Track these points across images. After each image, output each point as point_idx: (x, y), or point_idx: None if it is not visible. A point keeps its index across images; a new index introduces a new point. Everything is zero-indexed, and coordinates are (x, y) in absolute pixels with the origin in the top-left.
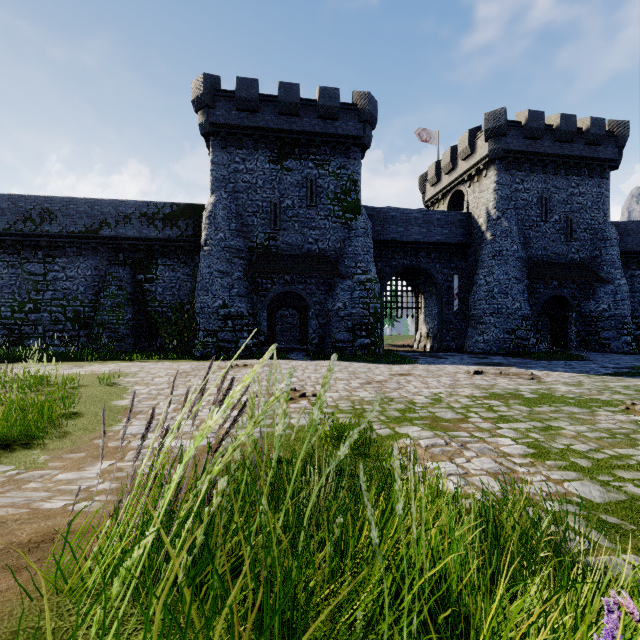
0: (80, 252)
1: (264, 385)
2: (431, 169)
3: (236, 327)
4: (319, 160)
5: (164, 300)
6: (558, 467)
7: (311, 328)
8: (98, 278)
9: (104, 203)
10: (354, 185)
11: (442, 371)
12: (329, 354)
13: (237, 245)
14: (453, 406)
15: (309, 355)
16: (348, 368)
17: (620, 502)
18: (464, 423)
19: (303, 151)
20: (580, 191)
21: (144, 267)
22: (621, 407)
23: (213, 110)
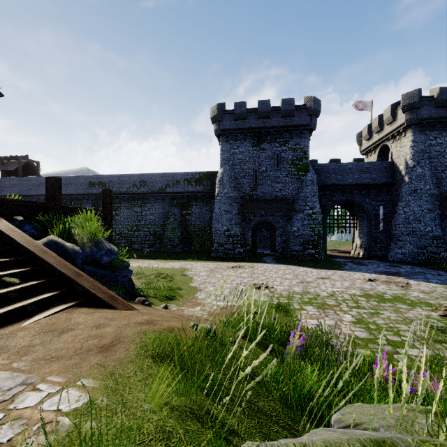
0: (156, 200)
1: (249, 280)
2: (365, 129)
3: (234, 241)
4: (282, 141)
5: (195, 224)
6: (359, 327)
7: (277, 242)
8: (164, 213)
9: (167, 175)
10: (304, 154)
11: (349, 277)
12: (288, 258)
13: (234, 195)
14: (338, 299)
15: (275, 259)
16: (294, 272)
17: (369, 339)
18: (336, 307)
19: (272, 137)
20: None
21: (186, 207)
22: (433, 308)
23: (221, 122)
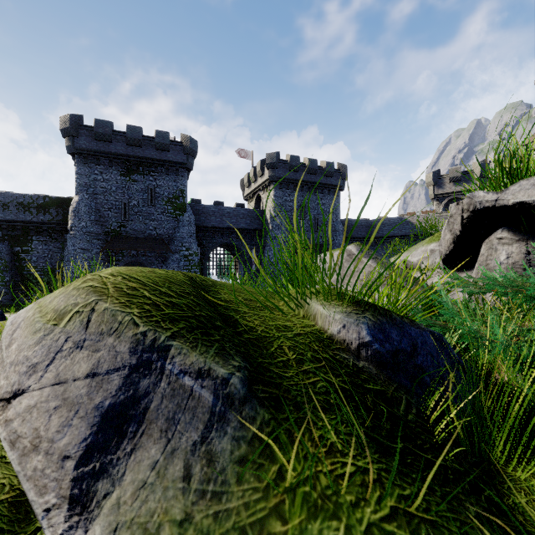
0: None
1: None
2: (246, 177)
3: None
4: (157, 176)
5: (38, 266)
6: None
7: None
8: None
9: None
10: (182, 193)
11: None
12: None
13: (96, 231)
14: None
15: None
16: None
17: None
18: None
19: (145, 169)
20: (323, 202)
21: (21, 242)
22: None
23: (77, 138)
